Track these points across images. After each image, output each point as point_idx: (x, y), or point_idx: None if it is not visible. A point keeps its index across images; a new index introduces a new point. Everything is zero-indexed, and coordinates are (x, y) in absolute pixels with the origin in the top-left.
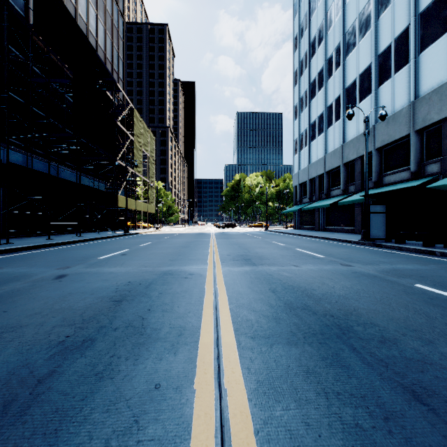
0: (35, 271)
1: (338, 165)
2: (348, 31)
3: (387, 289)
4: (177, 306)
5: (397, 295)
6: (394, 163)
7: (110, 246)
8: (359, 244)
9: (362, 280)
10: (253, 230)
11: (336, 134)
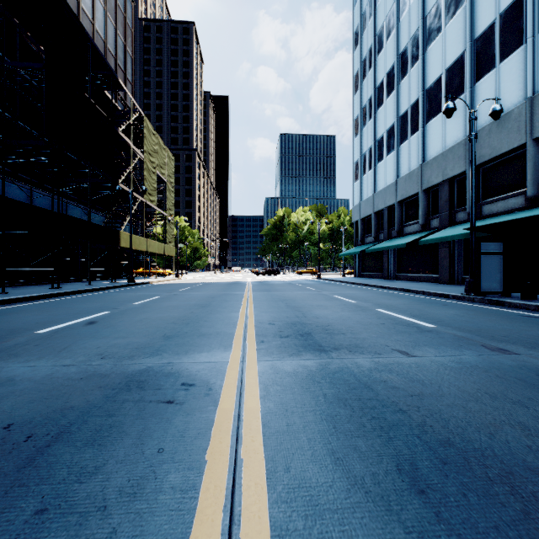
0: None
1: (415, 193)
2: (430, 12)
3: None
4: None
5: None
6: (498, 187)
7: (88, 304)
8: (462, 299)
9: None
10: (301, 278)
11: (413, 151)
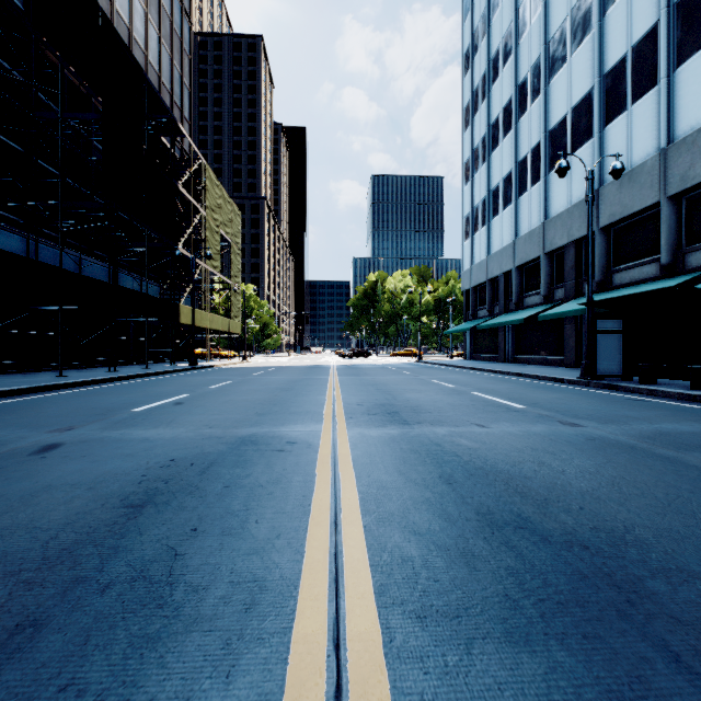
0: (8, 436)
1: (536, 256)
2: (554, 37)
3: (669, 477)
4: (255, 521)
5: (696, 492)
6: (631, 252)
7: (161, 388)
8: (577, 384)
9: (611, 456)
10: (398, 362)
11: (534, 205)
